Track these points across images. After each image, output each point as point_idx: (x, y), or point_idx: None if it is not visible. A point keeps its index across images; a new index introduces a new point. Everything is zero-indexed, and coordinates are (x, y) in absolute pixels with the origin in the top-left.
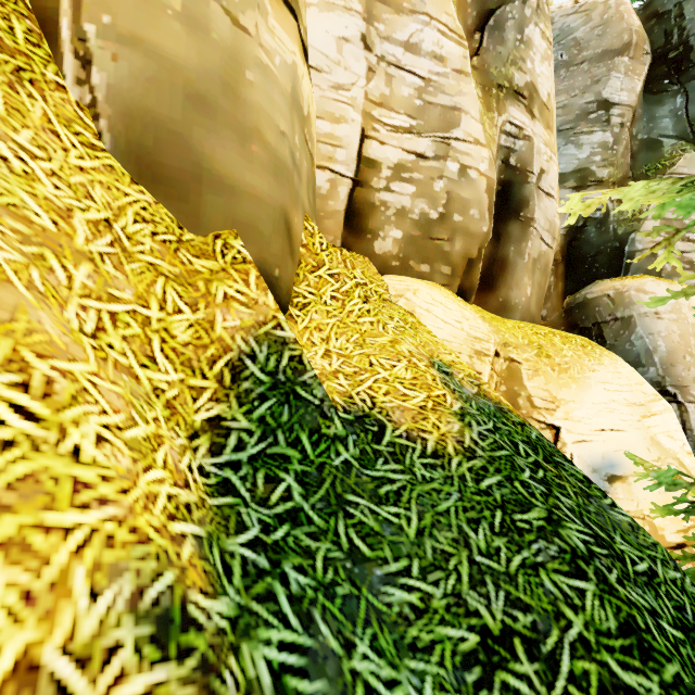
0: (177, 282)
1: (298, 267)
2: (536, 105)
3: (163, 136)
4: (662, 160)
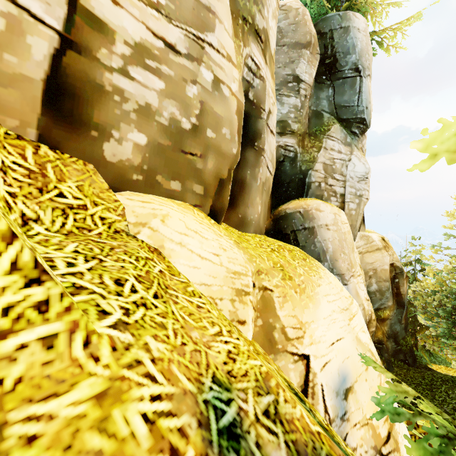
0: None
1: None
2: (268, 54)
3: None
4: (323, 126)
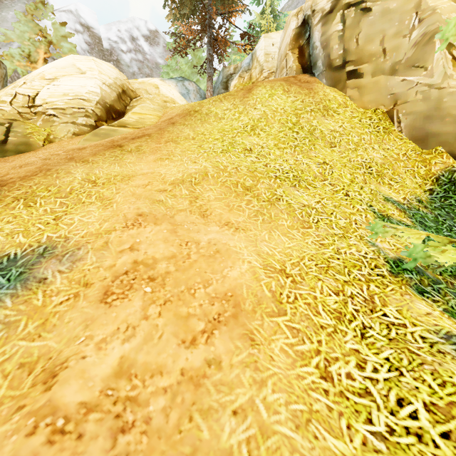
0: (421, 162)
1: None
2: None
3: (417, 130)
4: None
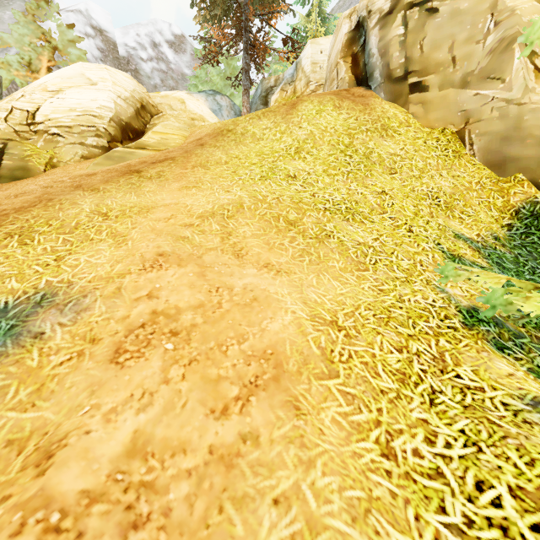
0: (497, 192)
1: None
2: None
3: (493, 154)
4: None
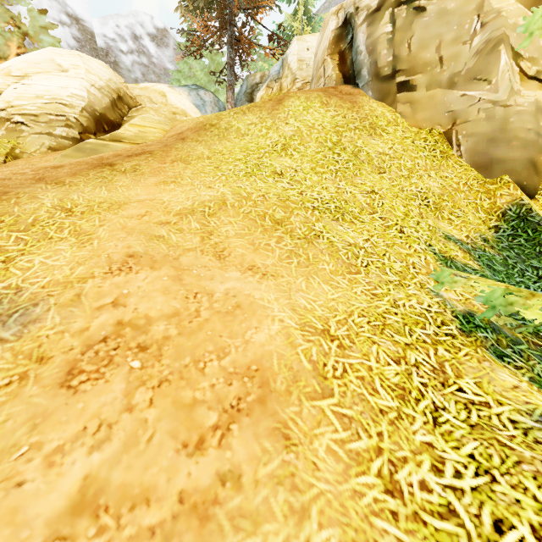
0: (484, 193)
1: (541, 178)
2: None
3: (479, 155)
4: None
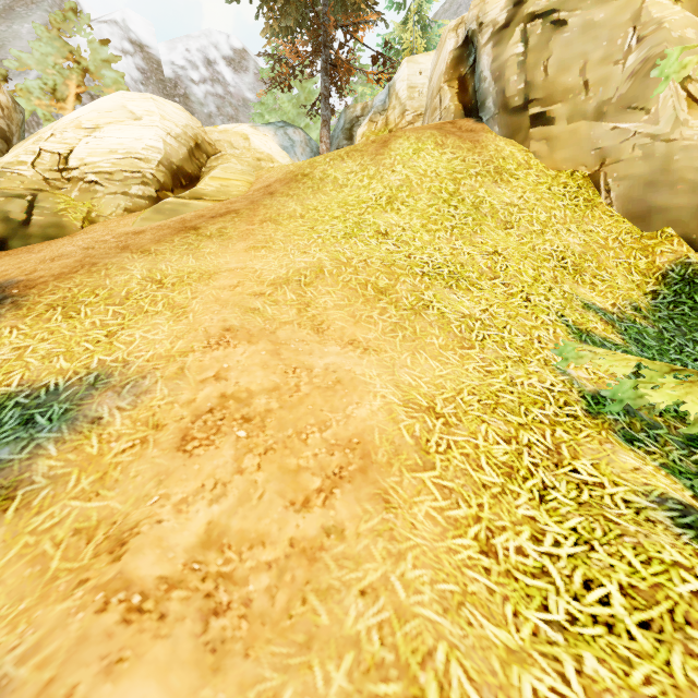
0: (640, 251)
1: None
2: None
3: (634, 203)
4: None
